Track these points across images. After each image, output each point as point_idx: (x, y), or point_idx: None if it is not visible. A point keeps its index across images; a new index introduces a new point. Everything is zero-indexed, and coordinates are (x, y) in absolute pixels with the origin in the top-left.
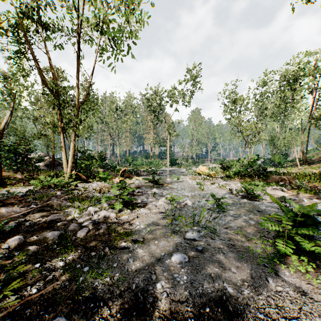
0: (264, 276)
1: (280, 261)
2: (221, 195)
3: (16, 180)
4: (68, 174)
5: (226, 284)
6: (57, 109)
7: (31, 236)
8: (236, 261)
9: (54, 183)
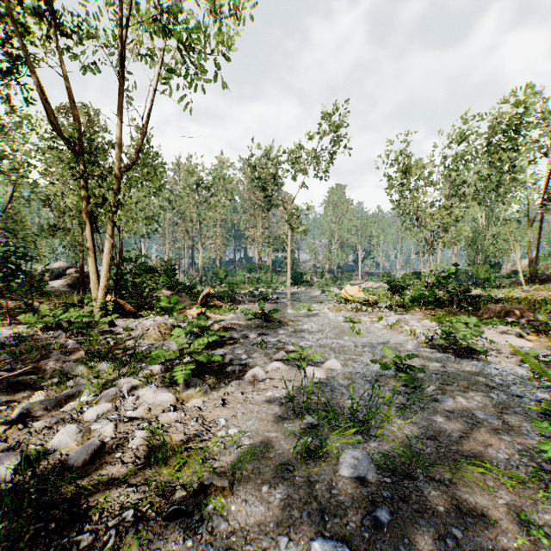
0: None
1: None
2: (398, 345)
3: (2, 313)
4: (100, 301)
5: None
6: (79, 177)
7: None
8: None
9: (68, 320)
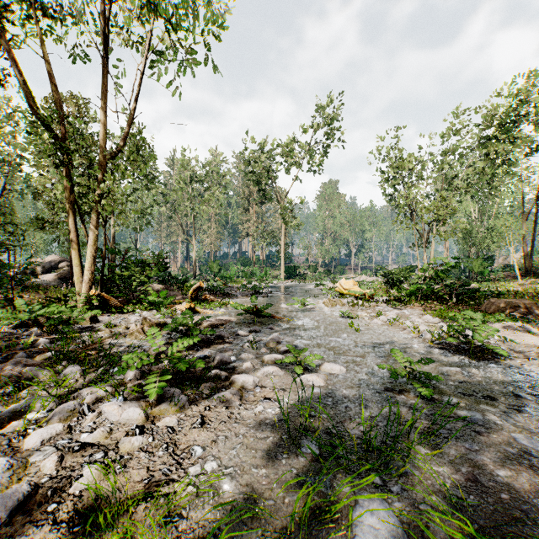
0: None
1: None
2: (403, 344)
3: None
4: (83, 295)
5: None
6: (61, 165)
7: None
8: None
9: (46, 316)
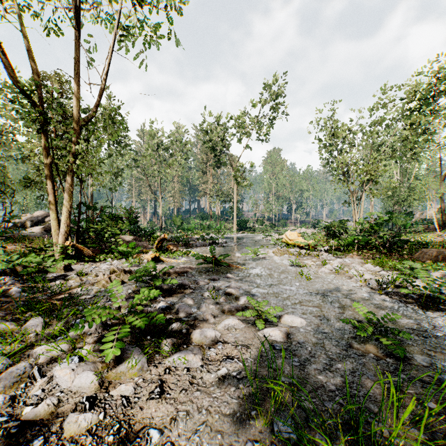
0: None
1: None
2: (353, 293)
3: None
4: (60, 246)
5: None
6: (39, 129)
7: None
8: None
9: (23, 265)
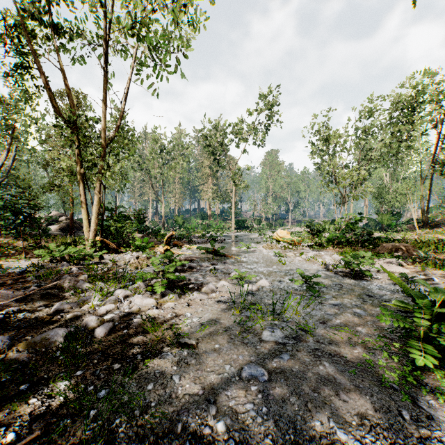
0: (394, 408)
1: (416, 380)
2: (312, 271)
3: (16, 250)
4: (91, 241)
5: (334, 422)
6: (75, 148)
7: (24, 336)
8: (346, 380)
9: (69, 254)
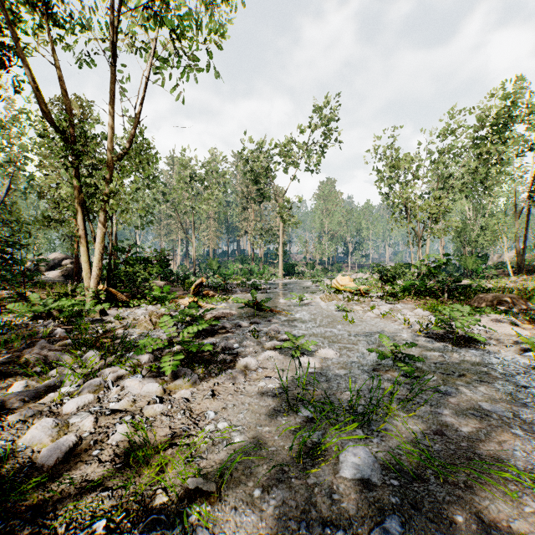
0: None
1: None
2: (393, 333)
3: None
4: (92, 290)
5: None
6: (70, 166)
7: None
8: None
9: (58, 309)
